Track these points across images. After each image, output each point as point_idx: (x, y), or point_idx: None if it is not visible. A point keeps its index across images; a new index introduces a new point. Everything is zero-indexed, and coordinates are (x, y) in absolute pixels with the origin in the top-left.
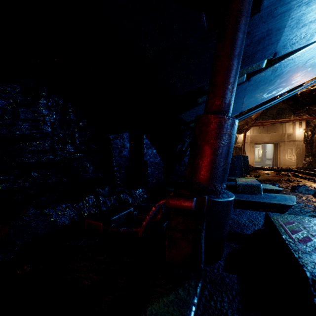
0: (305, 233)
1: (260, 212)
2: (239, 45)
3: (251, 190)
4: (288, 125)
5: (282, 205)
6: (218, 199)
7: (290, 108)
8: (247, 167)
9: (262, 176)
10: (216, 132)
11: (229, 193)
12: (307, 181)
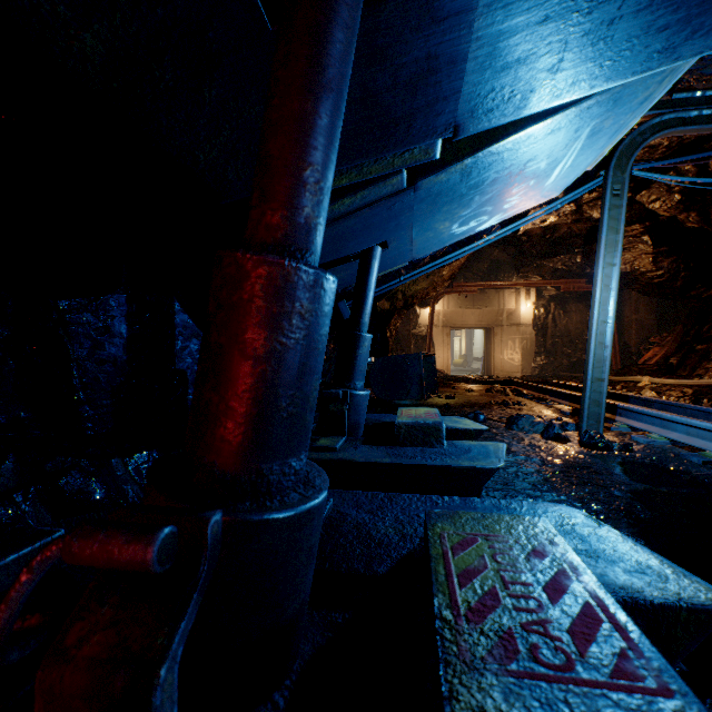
0: (491, 576)
1: (428, 497)
2: (331, 57)
3: (424, 436)
4: (509, 294)
5: (479, 469)
6: (262, 516)
7: (511, 262)
8: (433, 377)
9: (461, 395)
10: (259, 307)
11: (316, 482)
12: (536, 404)
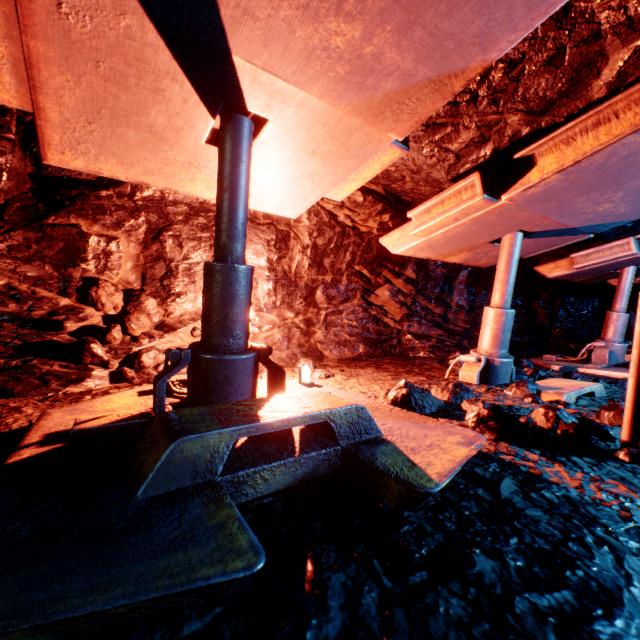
0: None
1: None
2: None
3: None
4: None
5: None
6: None
7: None
8: None
9: None
10: None
11: None
12: None
